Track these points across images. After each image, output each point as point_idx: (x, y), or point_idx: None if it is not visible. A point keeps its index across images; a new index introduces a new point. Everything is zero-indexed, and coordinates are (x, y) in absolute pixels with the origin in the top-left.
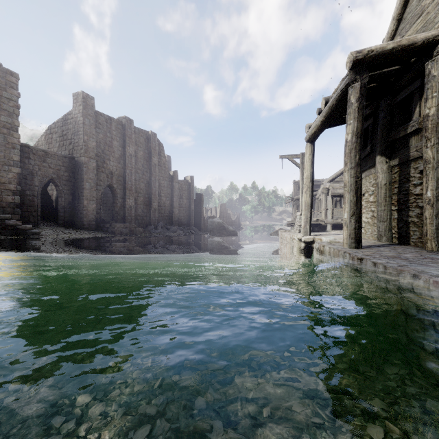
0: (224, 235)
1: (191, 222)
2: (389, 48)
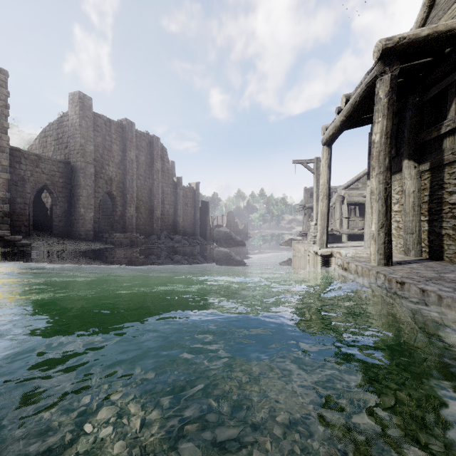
0: (231, 245)
1: (197, 231)
2: (424, 34)
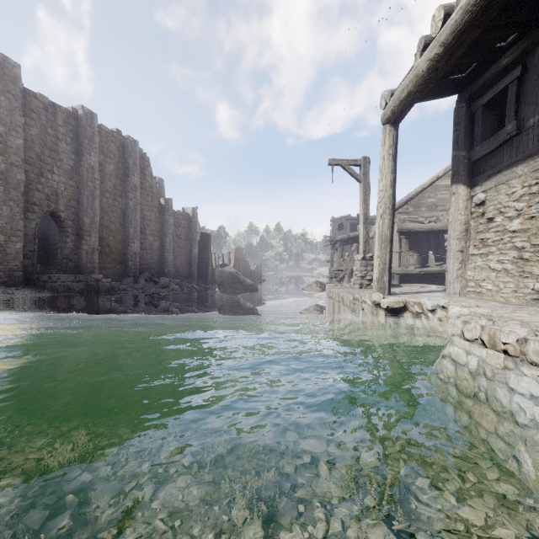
0: (239, 291)
1: (193, 272)
2: None
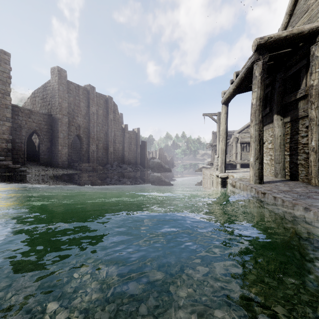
0: (162, 171)
1: (138, 162)
2: (284, 35)
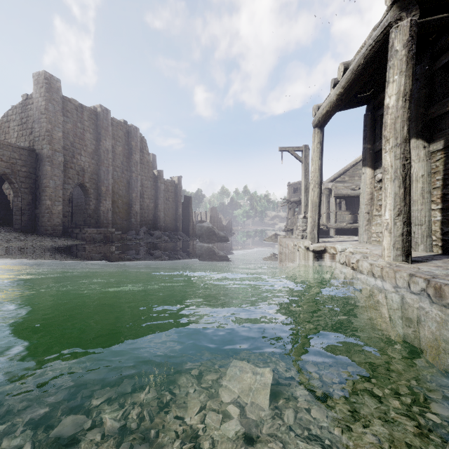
0: (214, 241)
1: (179, 227)
2: None
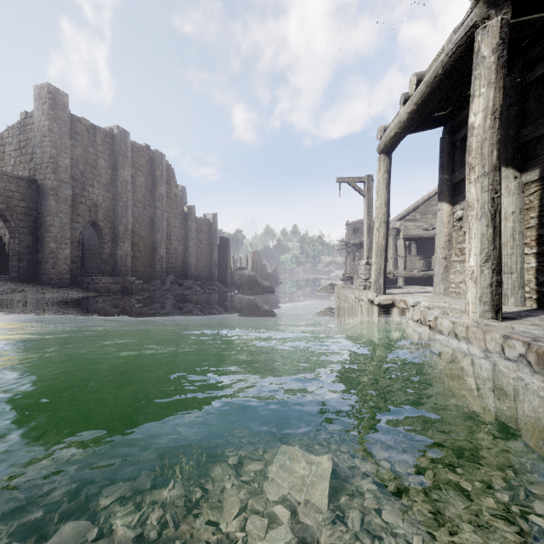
0: (257, 293)
1: (214, 275)
2: None
